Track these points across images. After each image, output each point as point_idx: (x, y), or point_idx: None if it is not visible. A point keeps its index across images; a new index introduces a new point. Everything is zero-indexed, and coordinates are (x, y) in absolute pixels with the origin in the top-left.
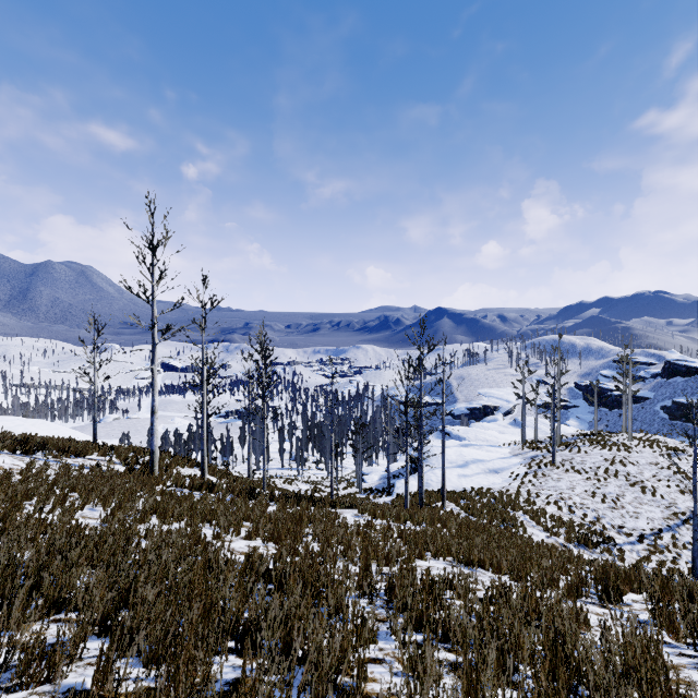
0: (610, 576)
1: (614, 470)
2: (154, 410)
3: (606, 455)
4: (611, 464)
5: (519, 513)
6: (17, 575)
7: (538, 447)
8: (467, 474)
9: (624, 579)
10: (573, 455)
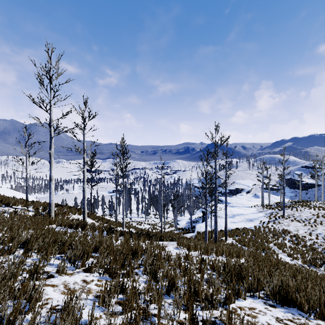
0: None
1: (319, 221)
2: (51, 178)
3: (313, 212)
4: (317, 217)
5: (270, 244)
6: None
7: (272, 208)
8: (235, 222)
9: None
10: (293, 212)
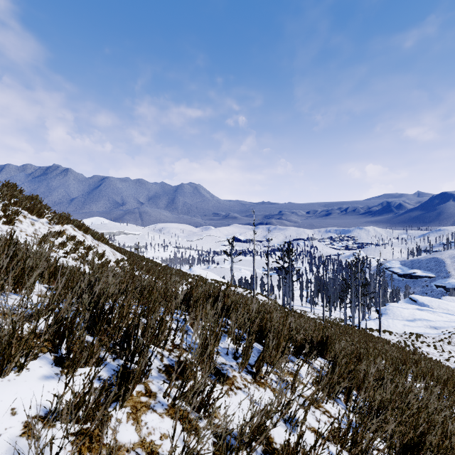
0: (389, 344)
1: None
2: (254, 276)
3: None
4: None
5: (431, 348)
6: None
7: None
8: (411, 325)
9: (392, 345)
10: None
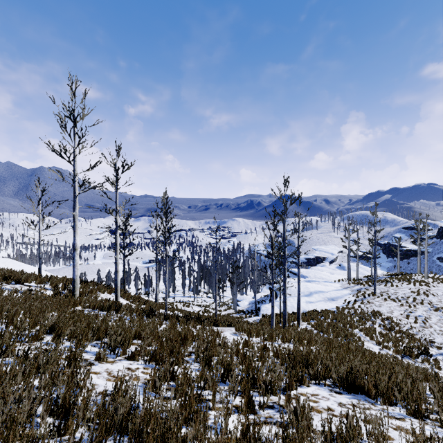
0: None
1: (420, 299)
2: (75, 247)
3: (412, 288)
4: (417, 294)
5: (355, 330)
6: None
7: (361, 283)
8: (312, 301)
9: None
10: (387, 288)
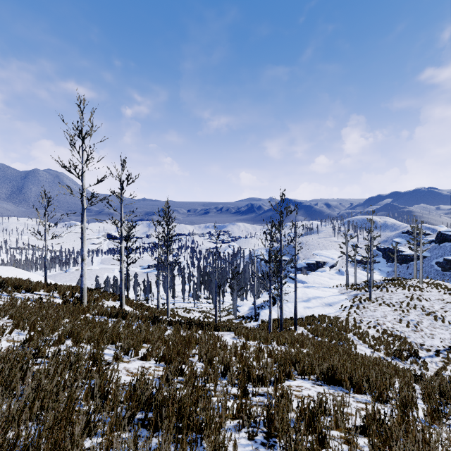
0: None
1: (413, 304)
2: (83, 258)
3: (407, 293)
4: (411, 299)
5: (350, 334)
6: None
7: (358, 288)
8: (310, 307)
9: None
10: (383, 293)
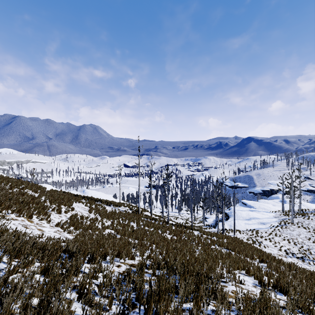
0: (263, 256)
1: None
2: (139, 195)
3: None
4: None
5: (268, 241)
6: (134, 234)
7: (287, 215)
8: (249, 223)
9: (266, 257)
10: (304, 220)
